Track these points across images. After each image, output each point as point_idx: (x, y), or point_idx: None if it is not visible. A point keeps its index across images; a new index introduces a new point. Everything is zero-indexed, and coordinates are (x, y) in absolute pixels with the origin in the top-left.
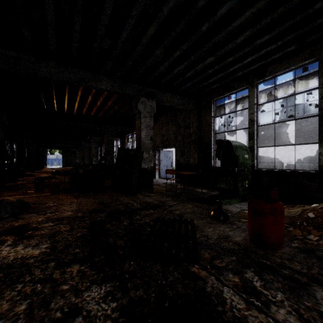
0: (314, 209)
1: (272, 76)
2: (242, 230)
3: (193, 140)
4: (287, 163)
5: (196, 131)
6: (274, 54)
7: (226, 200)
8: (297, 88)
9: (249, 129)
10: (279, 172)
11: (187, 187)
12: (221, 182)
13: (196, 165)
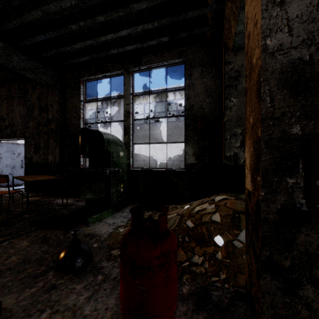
0: (191, 215)
1: (147, 67)
2: (112, 286)
3: (52, 129)
4: (155, 161)
5: (58, 117)
6: (150, 39)
7: (94, 215)
8: (161, 98)
9: (124, 122)
10: (154, 172)
11: (42, 198)
12: (87, 191)
13: (58, 165)
